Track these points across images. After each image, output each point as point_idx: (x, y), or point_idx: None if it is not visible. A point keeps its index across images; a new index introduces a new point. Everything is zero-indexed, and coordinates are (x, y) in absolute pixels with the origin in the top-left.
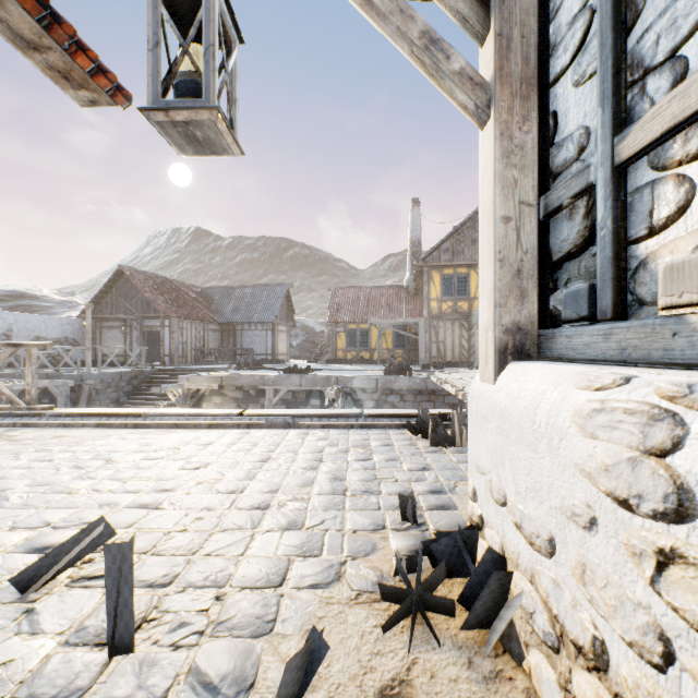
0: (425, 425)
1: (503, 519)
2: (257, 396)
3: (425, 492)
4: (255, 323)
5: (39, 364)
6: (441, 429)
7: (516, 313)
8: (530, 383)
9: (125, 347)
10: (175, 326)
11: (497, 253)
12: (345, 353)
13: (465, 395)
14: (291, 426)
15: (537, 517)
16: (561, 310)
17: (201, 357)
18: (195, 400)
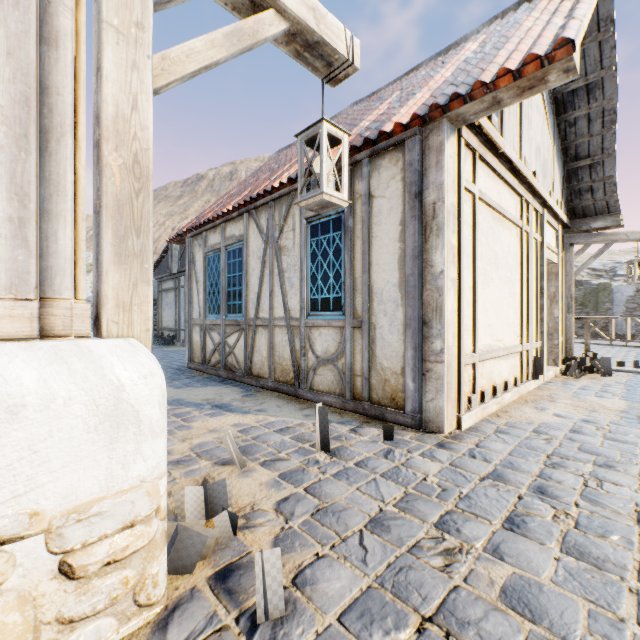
0: None
1: None
2: None
3: None
4: None
5: None
6: None
7: None
8: None
9: None
10: None
11: None
12: None
13: None
14: None
15: None
16: None
17: None
18: None
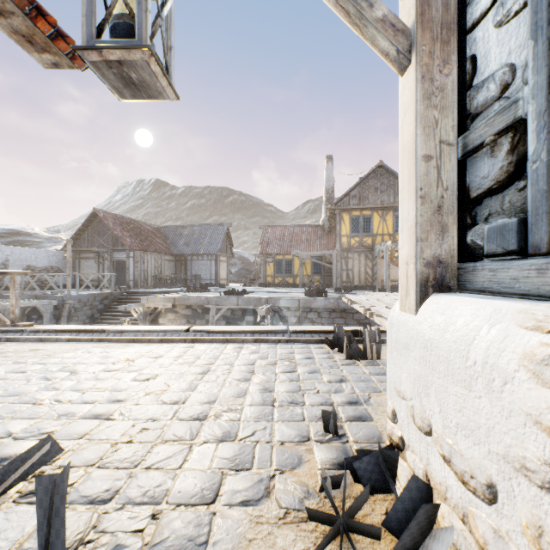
0: (341, 341)
1: (427, 448)
2: (203, 313)
3: (344, 403)
4: (202, 254)
5: (30, 287)
6: (354, 344)
7: (437, 247)
8: (459, 317)
9: (98, 274)
10: (138, 257)
11: (419, 190)
12: (273, 279)
13: (371, 314)
14: (229, 341)
15: (471, 457)
16: (480, 244)
17: (159, 281)
18: (153, 317)
